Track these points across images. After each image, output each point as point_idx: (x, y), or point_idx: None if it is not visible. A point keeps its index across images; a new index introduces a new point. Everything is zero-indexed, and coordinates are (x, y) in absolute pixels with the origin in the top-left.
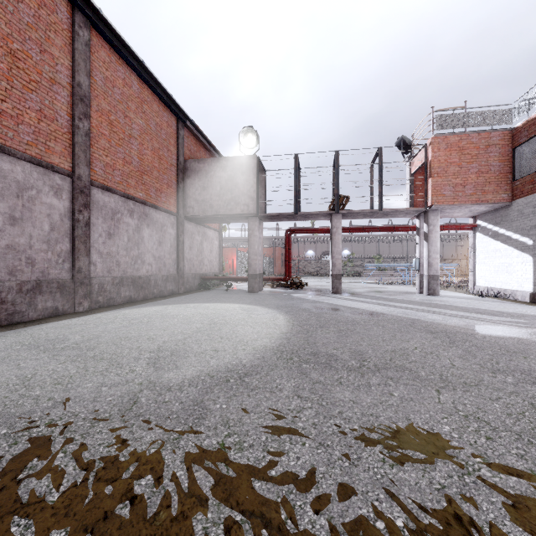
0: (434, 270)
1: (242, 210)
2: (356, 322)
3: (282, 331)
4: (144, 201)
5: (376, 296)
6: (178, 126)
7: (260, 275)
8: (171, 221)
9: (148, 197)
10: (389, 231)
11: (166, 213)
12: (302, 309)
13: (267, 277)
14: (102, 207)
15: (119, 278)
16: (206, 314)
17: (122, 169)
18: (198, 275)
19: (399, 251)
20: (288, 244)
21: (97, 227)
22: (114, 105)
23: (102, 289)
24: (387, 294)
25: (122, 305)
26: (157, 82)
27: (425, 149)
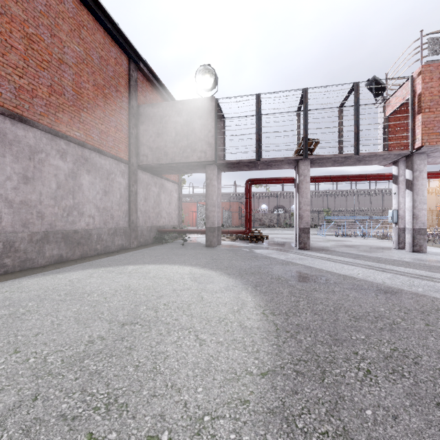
0: (420, 223)
1: (199, 157)
2: (387, 318)
3: (261, 360)
4: (82, 142)
5: (353, 254)
6: (130, 66)
7: (219, 228)
8: (121, 169)
9: (89, 138)
10: (359, 180)
11: (114, 160)
12: (276, 278)
13: (226, 230)
14: (12, 141)
15: (41, 233)
16: (135, 290)
17: (48, 99)
18: (155, 228)
19: (344, 205)
20: (248, 195)
21: (3, 167)
22: (33, 15)
23: (11, 248)
24: (362, 250)
25: (44, 267)
26: (98, 2)
27: (411, 82)
